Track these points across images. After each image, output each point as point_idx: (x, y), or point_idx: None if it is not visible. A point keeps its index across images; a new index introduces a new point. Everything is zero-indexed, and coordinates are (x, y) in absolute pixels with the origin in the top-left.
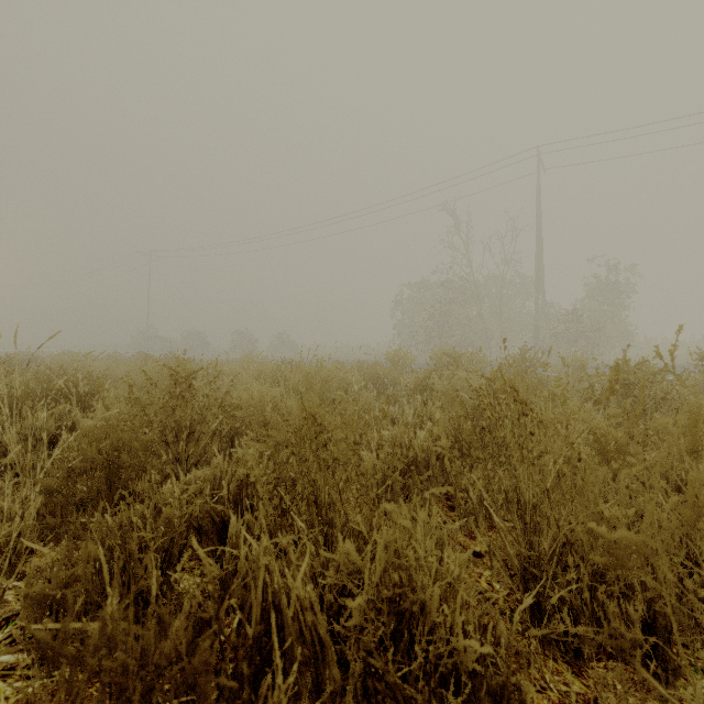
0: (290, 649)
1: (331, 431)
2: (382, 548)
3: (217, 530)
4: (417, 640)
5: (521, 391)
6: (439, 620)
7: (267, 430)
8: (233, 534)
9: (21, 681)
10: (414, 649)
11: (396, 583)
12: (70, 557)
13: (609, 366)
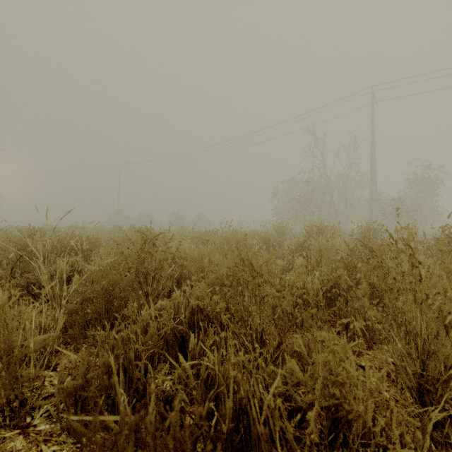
0: (257, 445)
1: (262, 276)
2: (320, 367)
3: (178, 343)
4: (351, 441)
5: (386, 249)
6: (376, 430)
7: (204, 275)
8: (192, 346)
9: (56, 445)
10: (344, 446)
11: (333, 395)
12: (87, 360)
13: (444, 233)
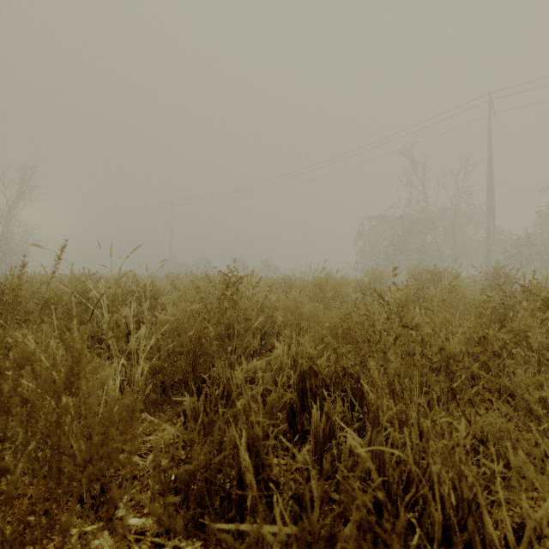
0: None
1: (417, 327)
2: None
3: (287, 416)
4: None
5: None
6: None
7: (300, 329)
8: (314, 422)
9: (153, 548)
10: None
11: None
12: (189, 434)
13: None
